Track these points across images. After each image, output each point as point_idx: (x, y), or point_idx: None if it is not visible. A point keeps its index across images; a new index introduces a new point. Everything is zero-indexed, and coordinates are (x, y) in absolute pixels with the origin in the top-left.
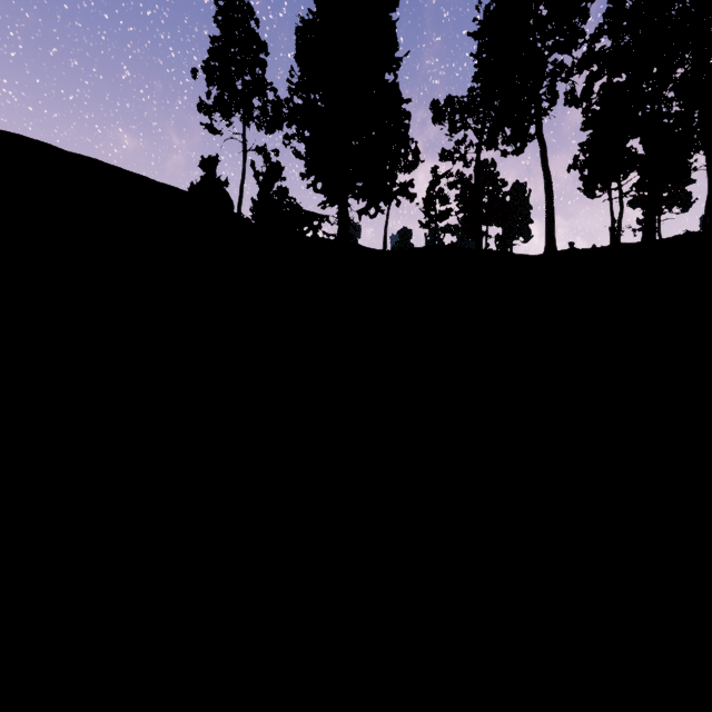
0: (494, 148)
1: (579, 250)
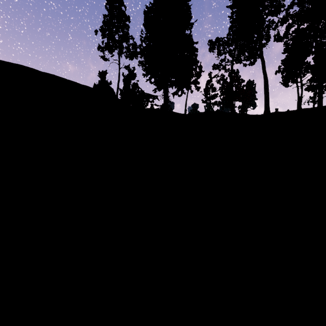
0: (240, 62)
1: (281, 112)
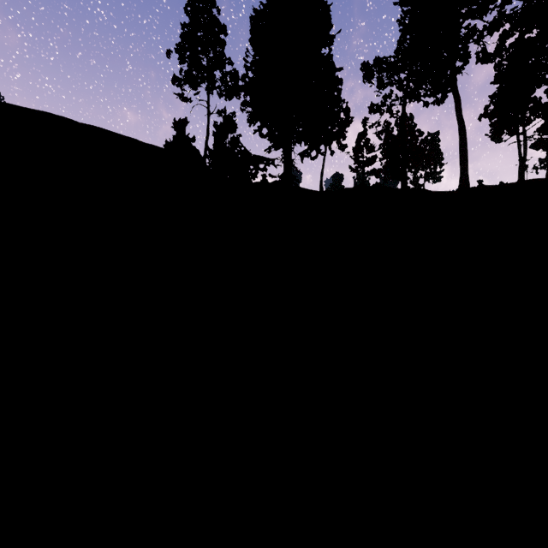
0: (417, 100)
1: (490, 186)
